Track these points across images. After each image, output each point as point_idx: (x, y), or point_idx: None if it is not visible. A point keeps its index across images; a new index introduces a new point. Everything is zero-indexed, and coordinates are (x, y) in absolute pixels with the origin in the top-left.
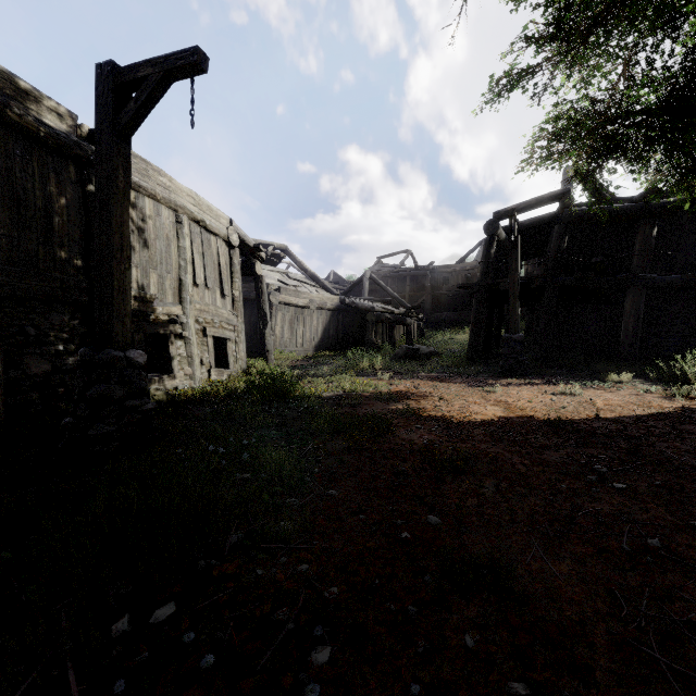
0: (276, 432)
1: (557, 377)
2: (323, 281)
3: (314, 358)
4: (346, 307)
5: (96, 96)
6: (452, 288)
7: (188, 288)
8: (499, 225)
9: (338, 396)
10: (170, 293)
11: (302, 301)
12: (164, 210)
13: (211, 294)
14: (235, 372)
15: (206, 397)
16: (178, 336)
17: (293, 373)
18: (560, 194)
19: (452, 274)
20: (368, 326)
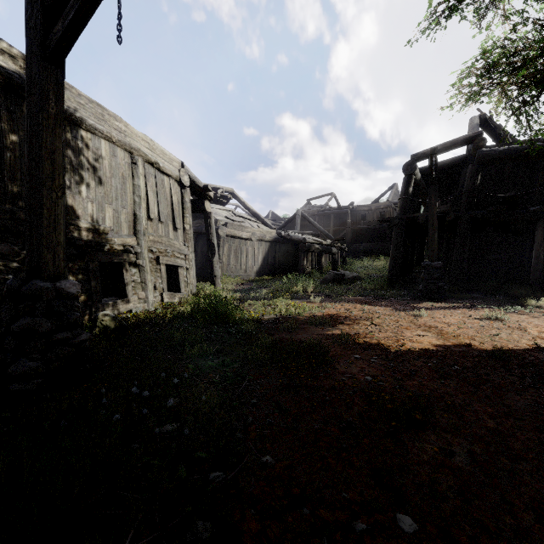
0: (212, 363)
1: (475, 301)
2: (263, 217)
3: (255, 282)
4: (282, 239)
5: (26, 19)
6: (369, 224)
7: (142, 222)
8: (417, 166)
9: (275, 319)
10: (125, 225)
11: (245, 234)
12: (120, 152)
13: (164, 227)
14: (186, 295)
15: (154, 320)
16: (133, 264)
17: (236, 296)
18: (473, 136)
19: (369, 212)
20: (300, 255)
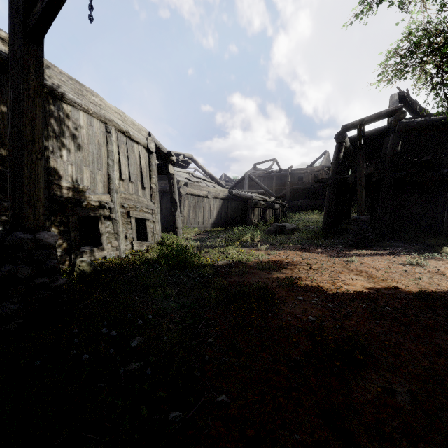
0: (173, 304)
1: (397, 249)
2: (217, 178)
3: (211, 232)
4: (233, 196)
5: (9, 2)
6: (305, 184)
7: (115, 182)
8: (347, 135)
9: (228, 265)
10: (100, 185)
11: (203, 193)
12: (96, 122)
13: (134, 186)
14: (152, 243)
15: (124, 266)
16: (107, 218)
17: (194, 244)
18: (395, 110)
19: (305, 174)
20: (248, 210)
